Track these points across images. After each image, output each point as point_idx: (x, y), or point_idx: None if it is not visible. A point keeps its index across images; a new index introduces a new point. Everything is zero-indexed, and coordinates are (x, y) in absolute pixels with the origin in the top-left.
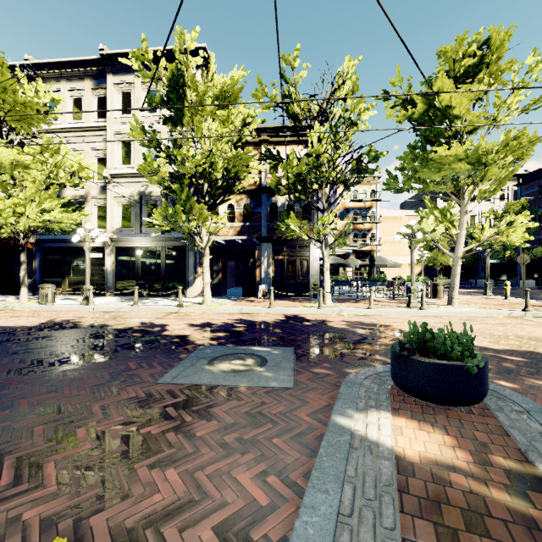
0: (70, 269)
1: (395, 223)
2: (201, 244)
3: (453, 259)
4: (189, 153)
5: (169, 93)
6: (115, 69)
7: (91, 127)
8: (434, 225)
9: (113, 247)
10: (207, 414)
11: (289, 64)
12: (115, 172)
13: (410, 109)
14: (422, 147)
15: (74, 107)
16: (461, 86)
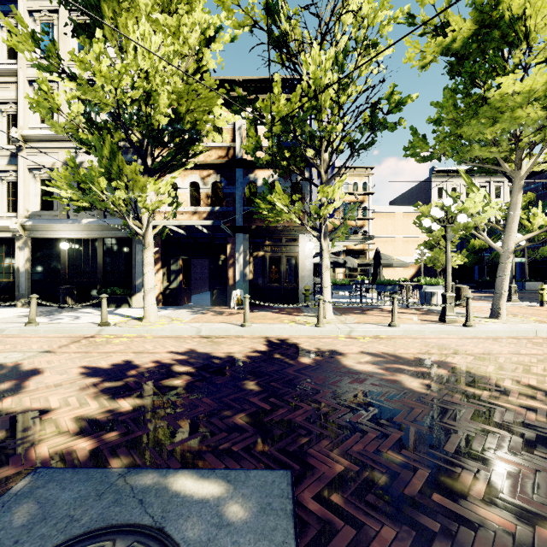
0: None
1: (388, 221)
2: (137, 228)
3: (501, 254)
4: (101, 66)
5: None
6: None
7: None
8: (483, 204)
9: (28, 238)
10: None
11: None
12: (29, 132)
13: (450, 33)
14: (465, 91)
15: None
16: None
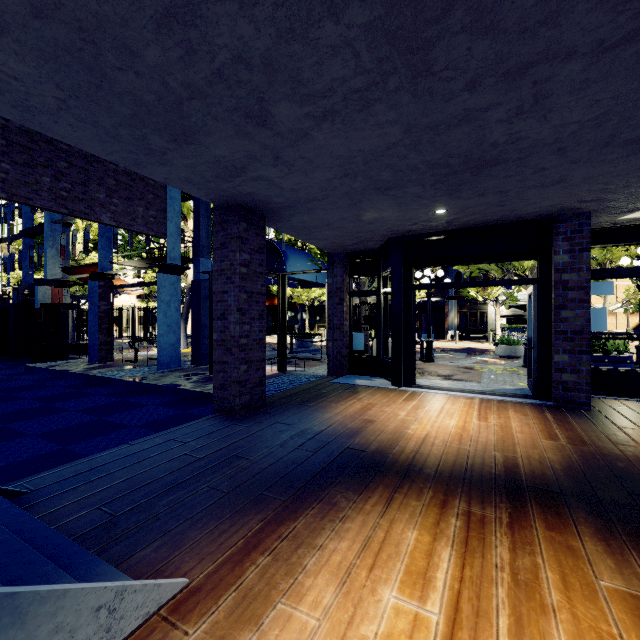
0: (319, 319)
1: None
2: None
3: None
4: None
5: None
6: None
7: None
8: None
9: None
10: (437, 358)
11: None
12: None
13: None
14: None
15: None
16: None
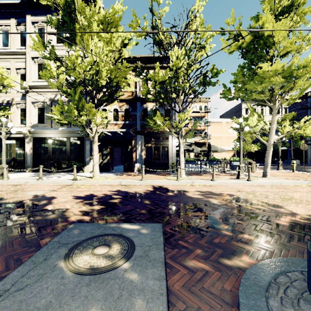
0: (0, 153)
1: (218, 126)
2: (90, 133)
3: (267, 146)
4: (77, 61)
5: (64, 16)
6: (33, 11)
7: (15, 52)
8: (257, 122)
9: (31, 137)
10: None
11: (156, 1)
12: (32, 84)
13: (240, 40)
14: (248, 67)
15: (3, 37)
16: (282, 18)
